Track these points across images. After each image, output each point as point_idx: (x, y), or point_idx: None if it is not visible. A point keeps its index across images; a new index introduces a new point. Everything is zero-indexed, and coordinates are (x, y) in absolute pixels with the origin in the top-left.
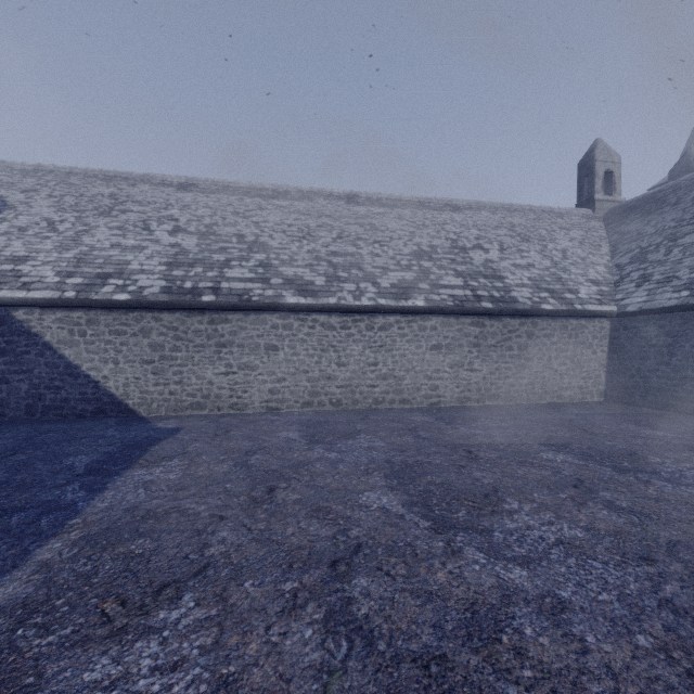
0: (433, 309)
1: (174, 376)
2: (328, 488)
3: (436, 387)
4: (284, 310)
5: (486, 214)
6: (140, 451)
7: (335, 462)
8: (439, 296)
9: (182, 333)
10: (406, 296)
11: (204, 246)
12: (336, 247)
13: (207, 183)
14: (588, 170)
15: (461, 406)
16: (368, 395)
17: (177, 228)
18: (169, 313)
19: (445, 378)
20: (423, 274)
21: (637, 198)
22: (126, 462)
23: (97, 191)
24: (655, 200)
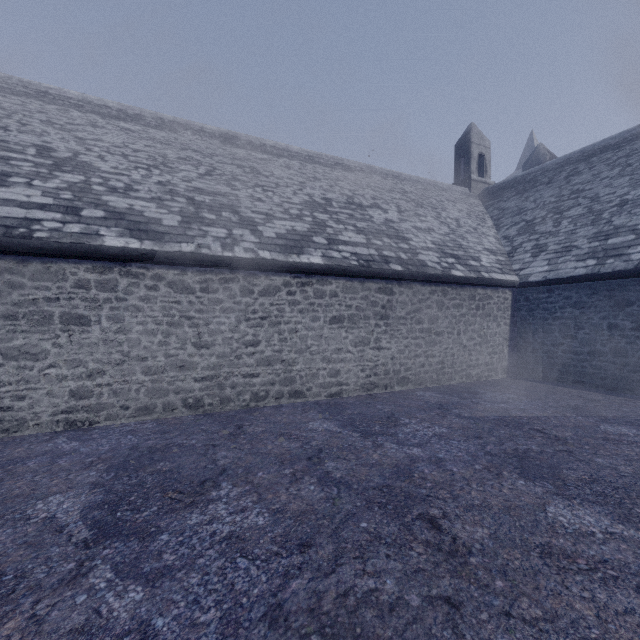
0: (333, 269)
1: None
2: None
3: (337, 372)
4: (100, 258)
5: (378, 178)
6: None
7: None
8: (340, 253)
9: None
10: (297, 250)
11: None
12: (203, 184)
13: (10, 82)
14: (464, 151)
15: (367, 394)
16: (244, 388)
17: None
18: None
19: (347, 360)
20: (318, 227)
21: (508, 180)
22: None
23: None
24: (526, 180)
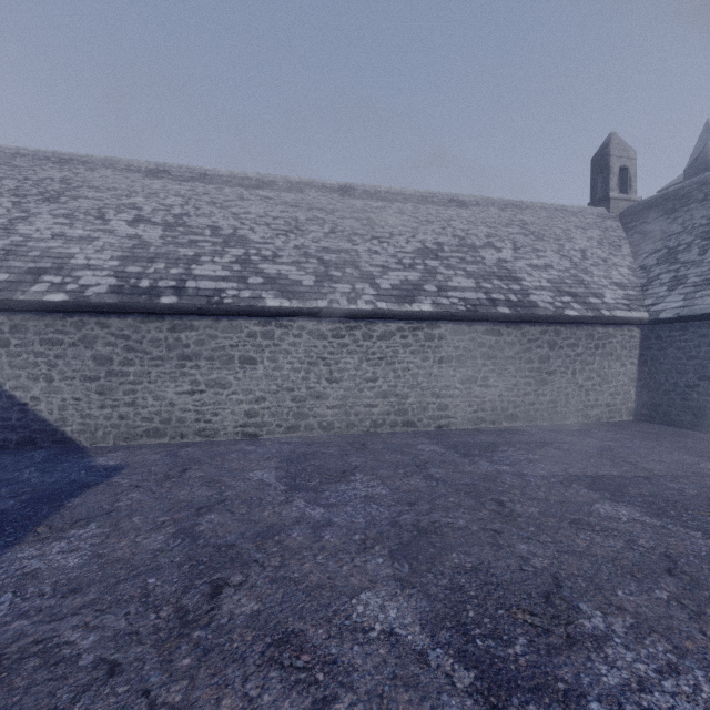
0: (442, 315)
1: (124, 397)
2: (304, 584)
3: (445, 407)
4: (264, 315)
5: (495, 210)
6: (49, 508)
7: (320, 526)
8: (449, 299)
9: (135, 343)
10: (410, 299)
11: (170, 239)
12: (328, 243)
13: (181, 170)
14: (602, 166)
15: (474, 428)
16: (365, 416)
17: (139, 217)
18: (119, 318)
19: (455, 396)
20: (429, 275)
21: (656, 196)
22: (17, 531)
23: (46, 174)
24: (678, 197)
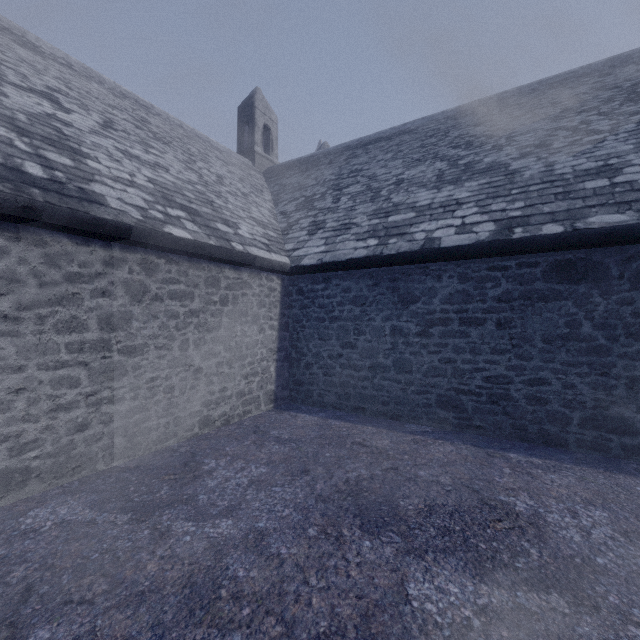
0: None
1: None
2: None
3: None
4: None
5: (100, 88)
6: None
7: None
8: None
9: None
10: None
11: None
12: None
13: None
14: (248, 116)
15: None
16: None
17: None
18: None
19: None
20: None
21: (293, 160)
22: None
23: None
24: (310, 161)
